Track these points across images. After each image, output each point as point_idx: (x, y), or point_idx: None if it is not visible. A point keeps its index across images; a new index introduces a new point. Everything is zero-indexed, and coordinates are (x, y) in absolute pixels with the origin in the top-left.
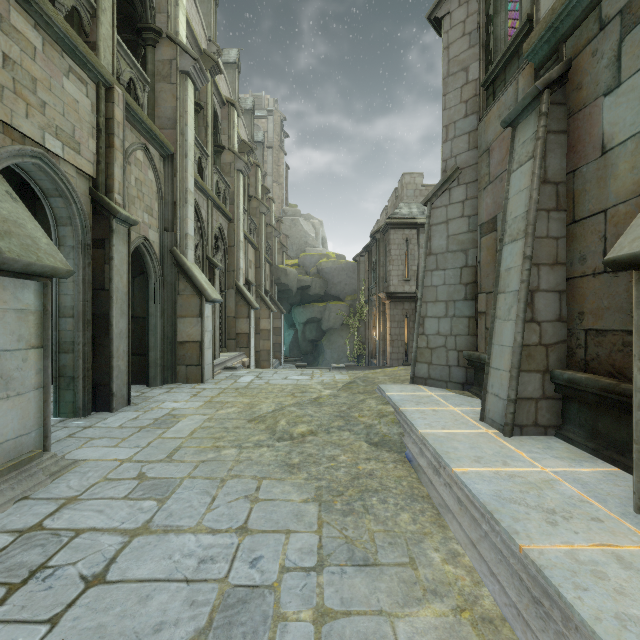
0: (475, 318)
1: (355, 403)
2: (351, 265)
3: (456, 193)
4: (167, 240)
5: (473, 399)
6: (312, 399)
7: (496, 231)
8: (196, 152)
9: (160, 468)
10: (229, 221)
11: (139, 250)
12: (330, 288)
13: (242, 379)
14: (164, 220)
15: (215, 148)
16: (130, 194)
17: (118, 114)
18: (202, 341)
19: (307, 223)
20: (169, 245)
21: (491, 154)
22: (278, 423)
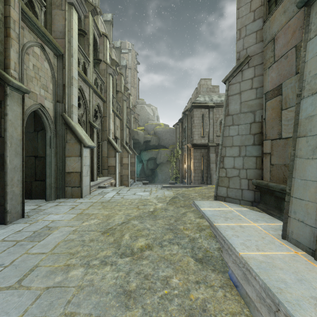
0: (261, 157)
1: (179, 216)
2: (172, 129)
3: (247, 73)
4: (59, 108)
5: (263, 214)
6: (150, 212)
7: (281, 95)
8: (81, 58)
9: (1, 301)
10: (104, 102)
11: (38, 113)
12: (161, 142)
13: (107, 195)
14: (57, 95)
15: (96, 60)
16: (28, 74)
17: (14, 14)
18: (81, 172)
19: (149, 108)
20: (60, 111)
21: (276, 41)
22: (123, 237)
